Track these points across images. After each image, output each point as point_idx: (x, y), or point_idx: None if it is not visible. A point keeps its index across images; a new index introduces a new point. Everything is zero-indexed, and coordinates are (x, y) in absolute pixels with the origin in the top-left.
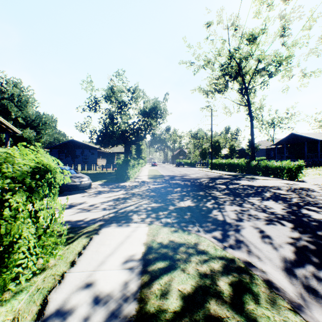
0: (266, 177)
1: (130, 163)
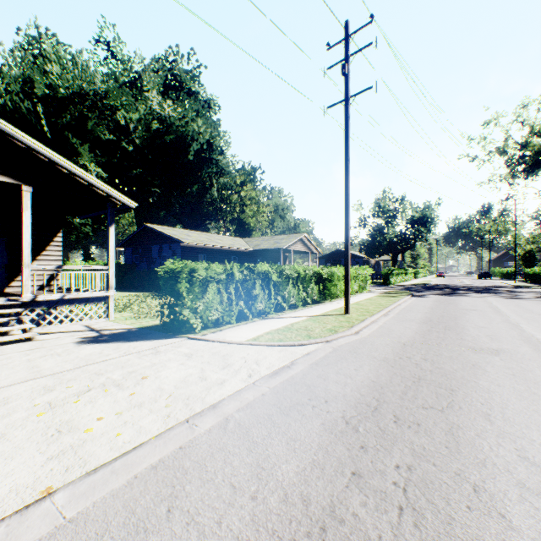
0: None
1: (393, 272)
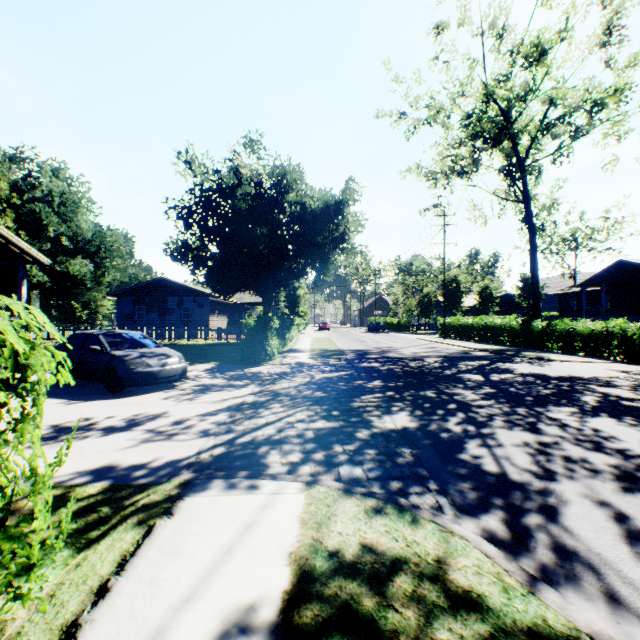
0: (571, 355)
1: (271, 325)
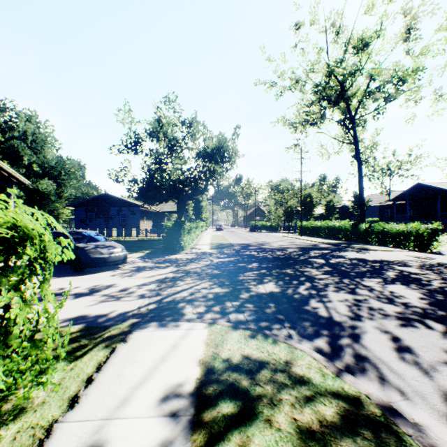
0: (383, 247)
1: (184, 227)
